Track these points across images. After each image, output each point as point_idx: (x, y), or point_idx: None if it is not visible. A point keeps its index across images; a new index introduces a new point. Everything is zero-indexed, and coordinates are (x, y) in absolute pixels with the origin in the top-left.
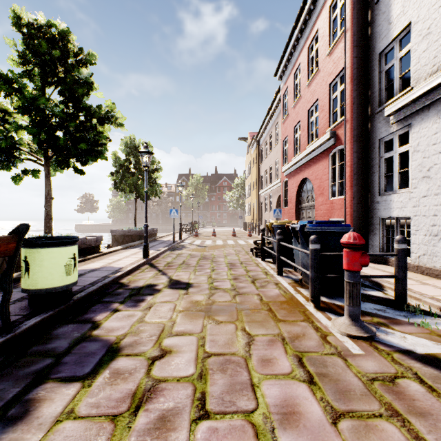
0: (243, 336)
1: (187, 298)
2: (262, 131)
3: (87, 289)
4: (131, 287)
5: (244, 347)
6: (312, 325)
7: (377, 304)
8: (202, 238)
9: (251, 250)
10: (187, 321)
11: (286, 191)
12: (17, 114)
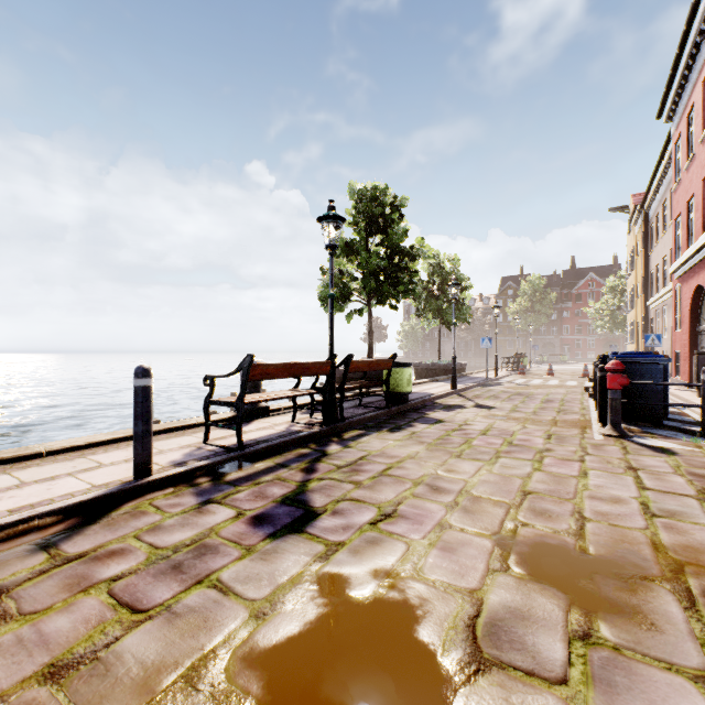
0: (520, 427)
1: (487, 412)
2: (651, 197)
3: (415, 400)
4: (444, 404)
5: (517, 429)
6: (581, 430)
7: (679, 432)
8: (530, 377)
9: (585, 389)
10: (484, 419)
11: (677, 305)
12: (349, 264)
